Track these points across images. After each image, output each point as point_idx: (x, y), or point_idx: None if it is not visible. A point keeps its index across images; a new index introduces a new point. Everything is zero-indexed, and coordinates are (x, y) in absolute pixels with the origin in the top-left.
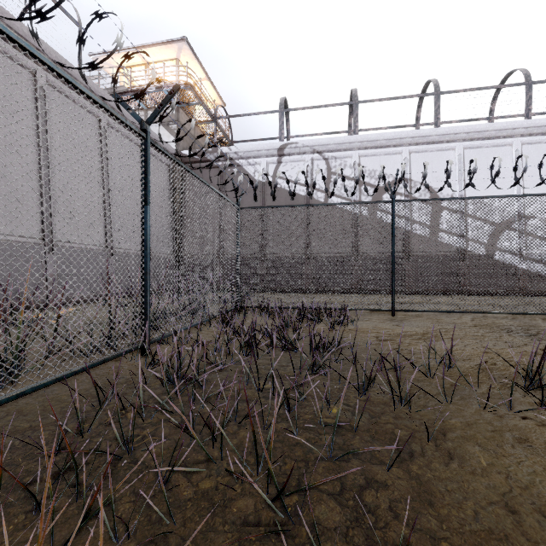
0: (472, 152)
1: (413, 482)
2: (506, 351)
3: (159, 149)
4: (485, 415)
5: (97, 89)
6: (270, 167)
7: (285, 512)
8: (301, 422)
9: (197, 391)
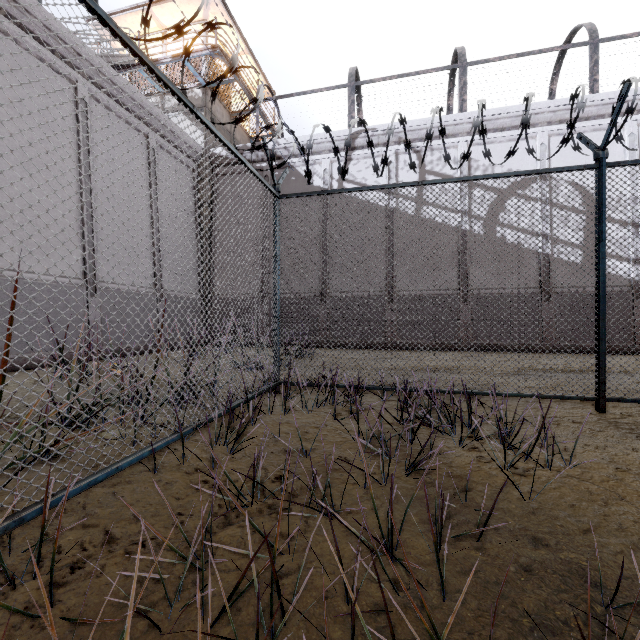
0: None
1: None
2: None
3: None
4: None
5: (68, 35)
6: (335, 167)
7: None
8: None
9: None
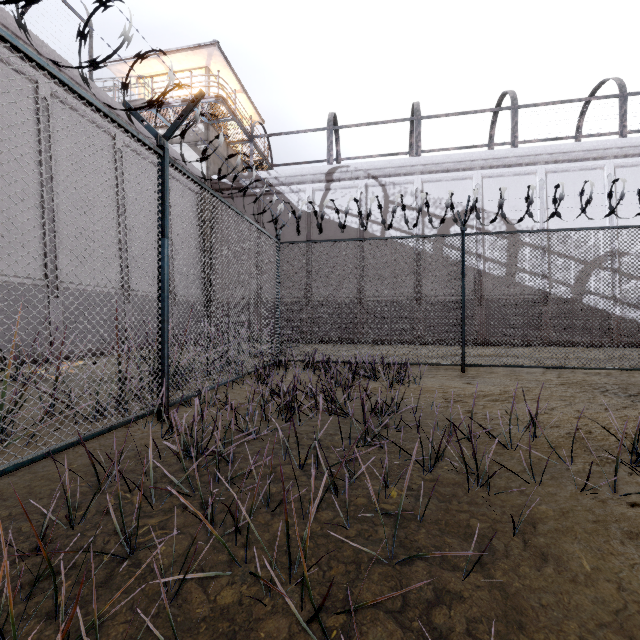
0: (556, 176)
1: (496, 594)
2: (602, 416)
3: (180, 170)
4: (583, 499)
5: (111, 102)
6: (317, 195)
7: (329, 638)
8: (352, 510)
9: (223, 467)
